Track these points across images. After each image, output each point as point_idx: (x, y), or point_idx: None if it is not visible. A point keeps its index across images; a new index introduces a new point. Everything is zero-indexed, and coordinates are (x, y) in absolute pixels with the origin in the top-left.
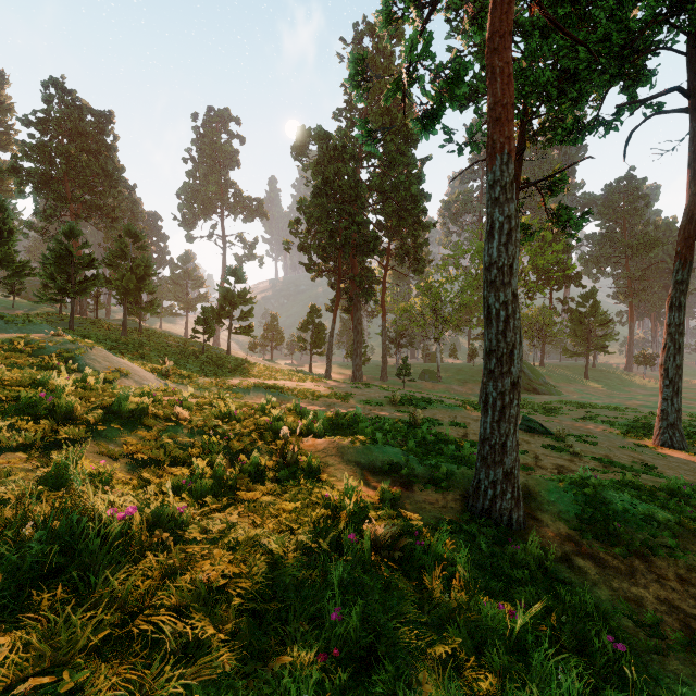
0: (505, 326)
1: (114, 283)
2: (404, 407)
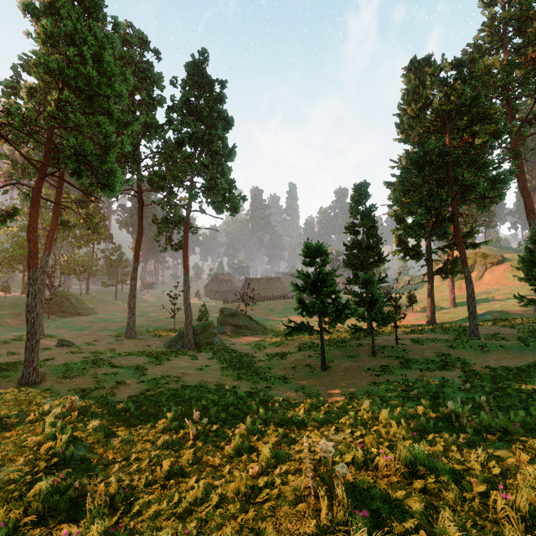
0: (34, 324)
1: None
2: None
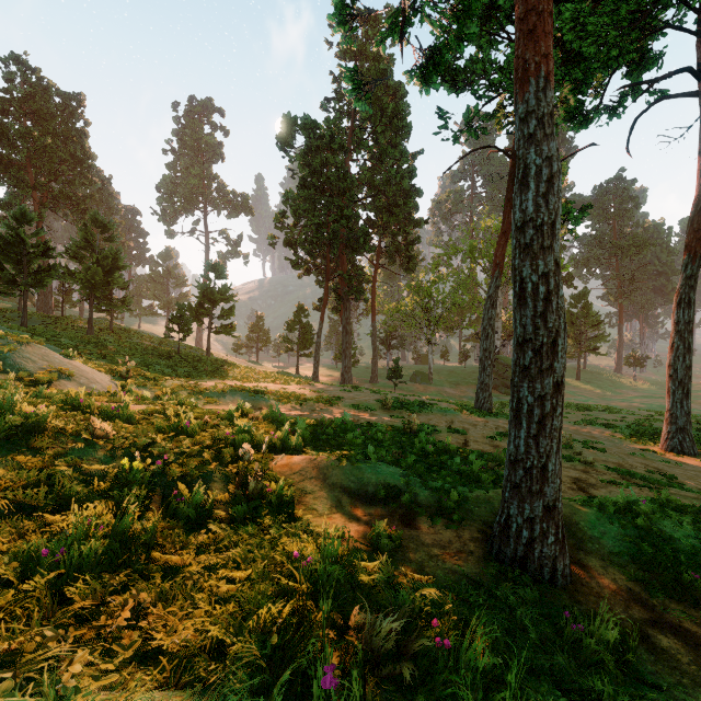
0: (545, 306)
1: (78, 276)
2: (396, 411)
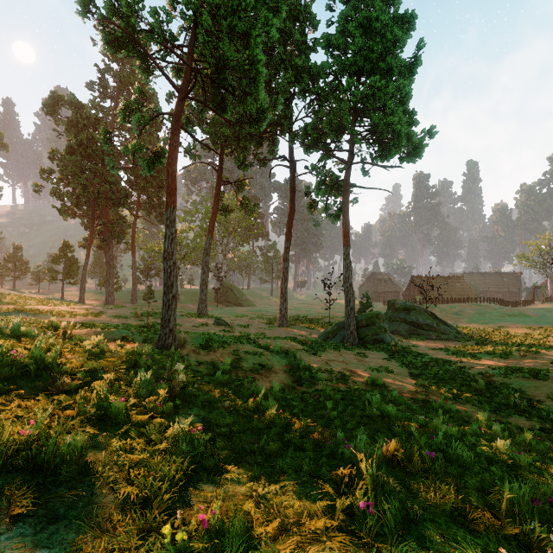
0: (170, 275)
1: None
2: (144, 318)
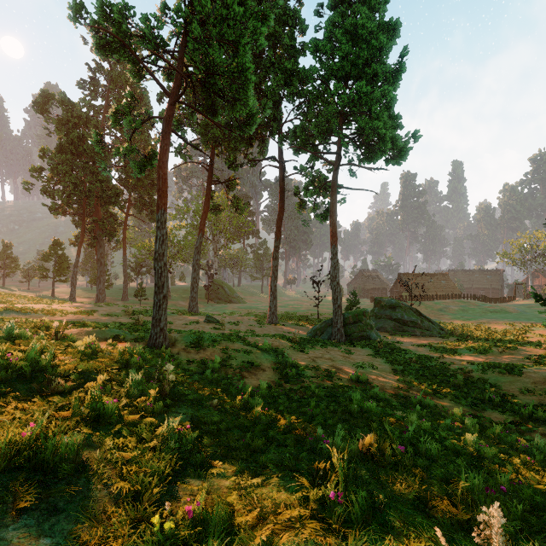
0: (161, 275)
1: None
2: (135, 316)
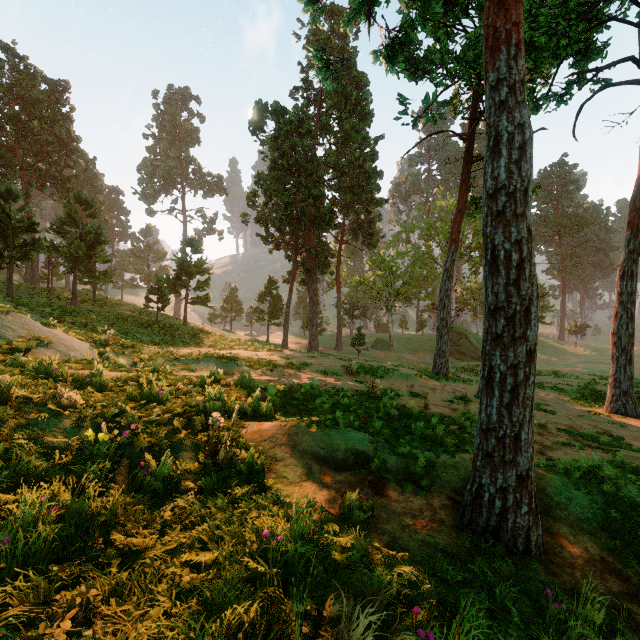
0: (518, 274)
1: (62, 250)
2: (360, 376)
